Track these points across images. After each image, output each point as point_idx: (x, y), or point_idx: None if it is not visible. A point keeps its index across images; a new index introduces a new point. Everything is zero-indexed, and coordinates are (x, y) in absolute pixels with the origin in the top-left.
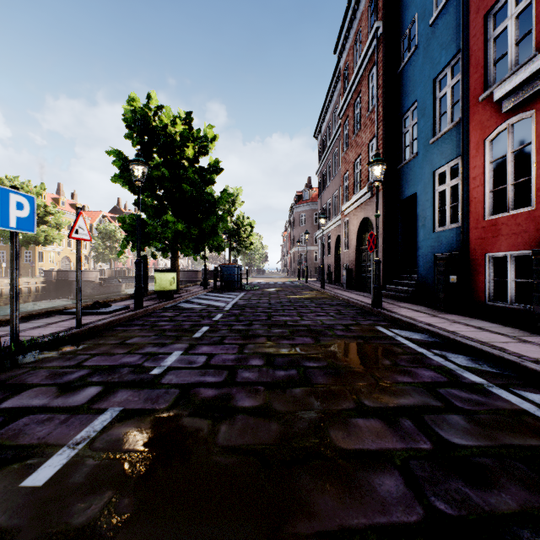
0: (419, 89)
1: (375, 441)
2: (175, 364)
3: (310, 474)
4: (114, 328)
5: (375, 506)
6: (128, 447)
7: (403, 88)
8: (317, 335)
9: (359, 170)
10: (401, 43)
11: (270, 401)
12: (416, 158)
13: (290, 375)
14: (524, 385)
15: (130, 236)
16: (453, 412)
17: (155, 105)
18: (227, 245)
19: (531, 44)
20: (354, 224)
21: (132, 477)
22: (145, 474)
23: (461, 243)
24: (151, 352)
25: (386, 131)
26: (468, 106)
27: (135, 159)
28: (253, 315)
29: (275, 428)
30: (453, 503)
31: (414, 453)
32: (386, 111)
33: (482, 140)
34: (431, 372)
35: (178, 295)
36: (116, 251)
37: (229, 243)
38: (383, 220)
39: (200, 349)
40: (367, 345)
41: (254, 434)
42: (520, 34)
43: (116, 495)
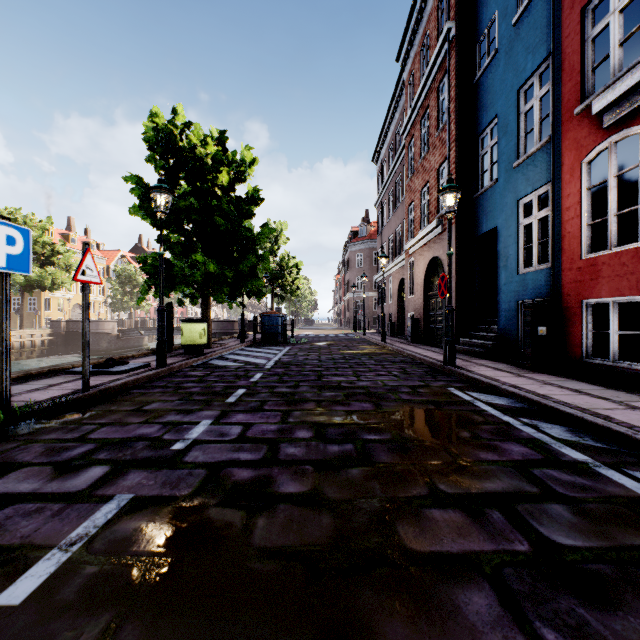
0: (500, 101)
1: (457, 541)
2: (203, 437)
3: (373, 588)
4: (130, 391)
5: (461, 635)
6: (137, 549)
7: (480, 101)
8: (378, 399)
9: (427, 201)
10: (477, 47)
11: (321, 485)
12: (496, 185)
13: (346, 451)
14: (639, 464)
15: (152, 279)
16: (554, 500)
17: (182, 121)
18: (269, 291)
19: (636, 46)
20: (421, 264)
21: (140, 593)
22: (157, 588)
23: (552, 287)
24: (173, 421)
25: (459, 153)
26: (560, 122)
27: (157, 186)
28: (300, 374)
29: (327, 522)
30: (565, 630)
31: (508, 557)
32: (460, 129)
33: (577, 162)
34: (521, 447)
35: (210, 350)
36: (136, 297)
37: (272, 288)
38: (456, 260)
39: (234, 418)
40: (440, 412)
41: (300, 531)
42: (623, 33)
43: (116, 619)
